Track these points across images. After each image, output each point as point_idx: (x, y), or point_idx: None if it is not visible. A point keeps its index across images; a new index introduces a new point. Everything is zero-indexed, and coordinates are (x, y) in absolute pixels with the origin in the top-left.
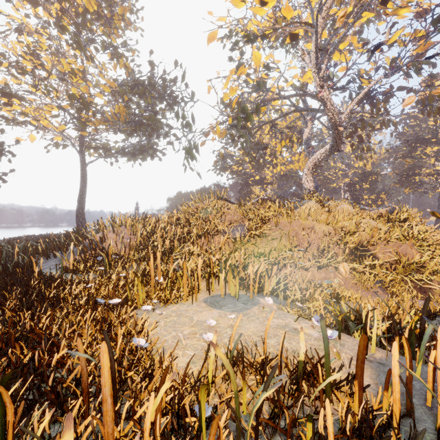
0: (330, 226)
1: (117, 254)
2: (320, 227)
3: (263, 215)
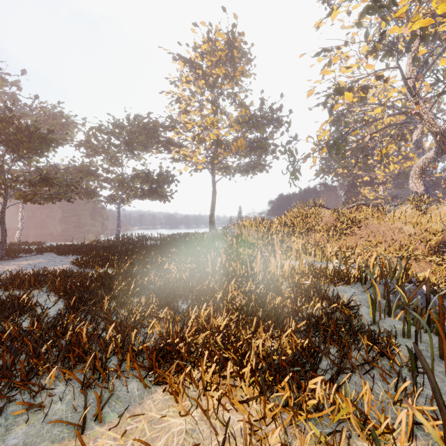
0: (417, 227)
1: (250, 242)
2: (407, 228)
3: (353, 218)
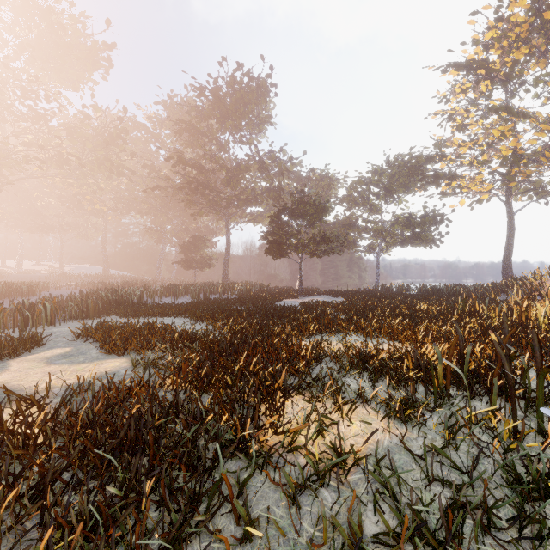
0: None
1: None
2: None
3: None
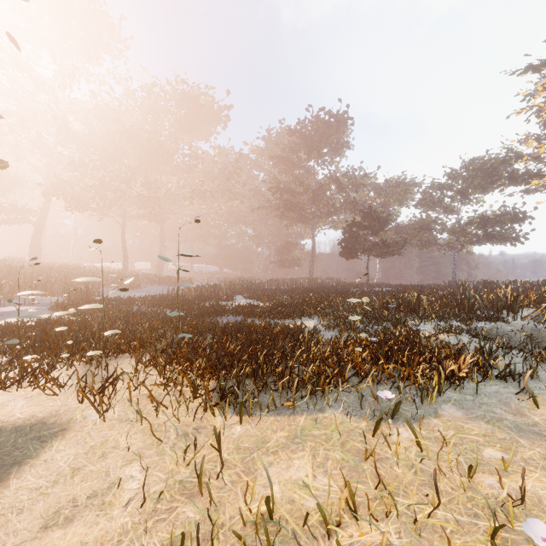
0: None
1: None
2: None
3: None
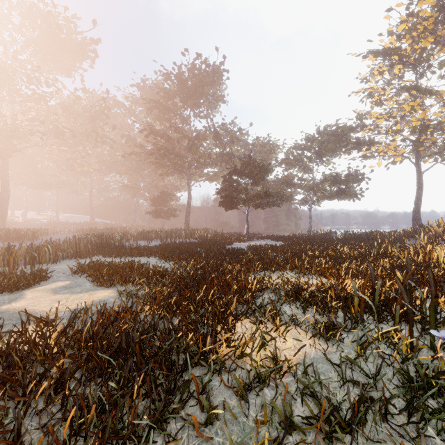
0: None
1: None
2: None
3: None
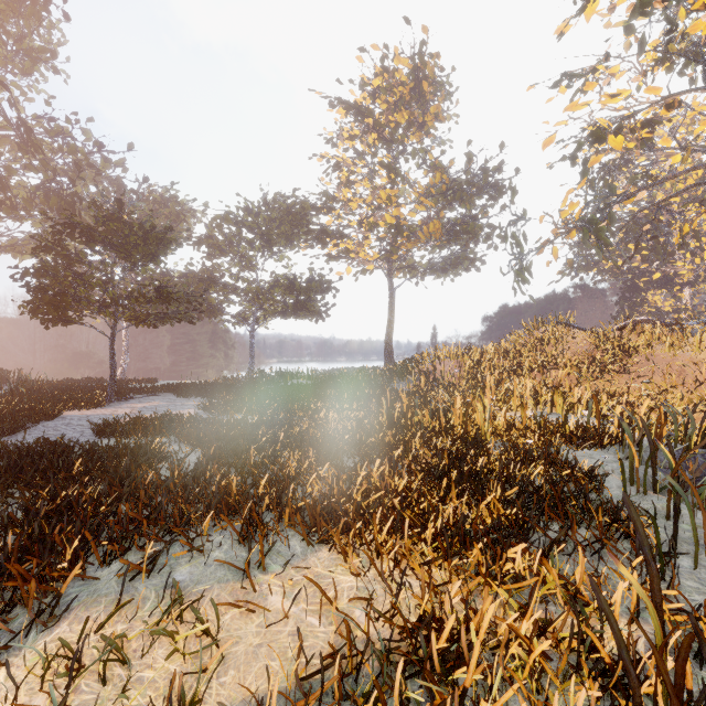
0: None
1: (448, 382)
2: None
3: (625, 345)
